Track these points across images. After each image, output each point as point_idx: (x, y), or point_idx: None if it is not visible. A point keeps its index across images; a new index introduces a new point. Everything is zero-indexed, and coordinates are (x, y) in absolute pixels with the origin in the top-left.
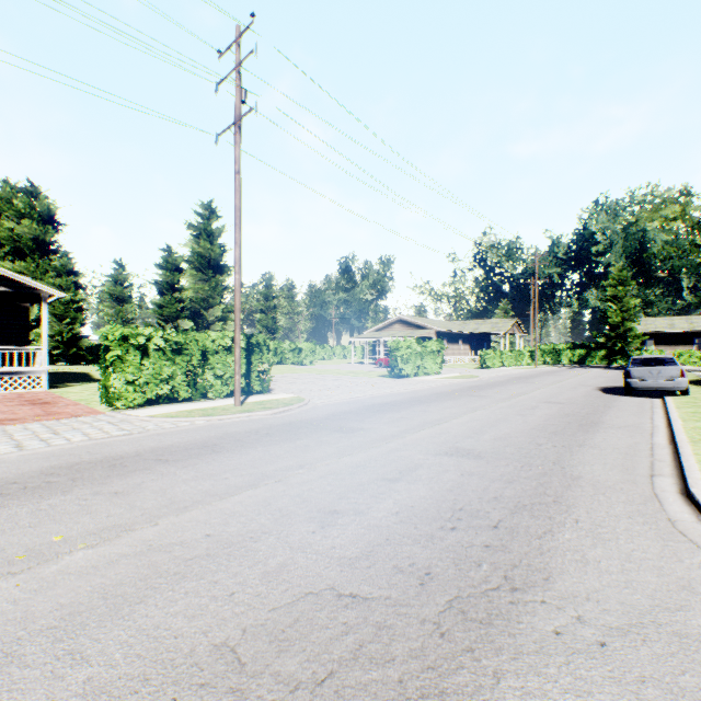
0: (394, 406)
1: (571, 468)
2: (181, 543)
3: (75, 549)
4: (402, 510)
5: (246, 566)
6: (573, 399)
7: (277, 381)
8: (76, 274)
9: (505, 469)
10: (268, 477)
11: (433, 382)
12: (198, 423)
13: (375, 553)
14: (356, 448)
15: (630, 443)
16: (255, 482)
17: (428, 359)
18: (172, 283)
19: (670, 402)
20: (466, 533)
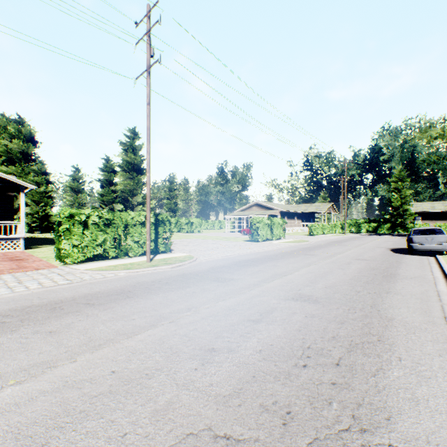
0: (254, 262)
1: (384, 311)
2: (90, 380)
3: (5, 385)
4: (264, 349)
5: (140, 404)
6: (374, 257)
7: (176, 244)
8: (47, 174)
9: (337, 311)
10: (165, 318)
11: (279, 245)
12: (120, 274)
13: (244, 391)
14: (228, 294)
15: (422, 290)
16: (154, 323)
17: (275, 230)
18: (109, 180)
19: (441, 259)
20: (315, 371)
